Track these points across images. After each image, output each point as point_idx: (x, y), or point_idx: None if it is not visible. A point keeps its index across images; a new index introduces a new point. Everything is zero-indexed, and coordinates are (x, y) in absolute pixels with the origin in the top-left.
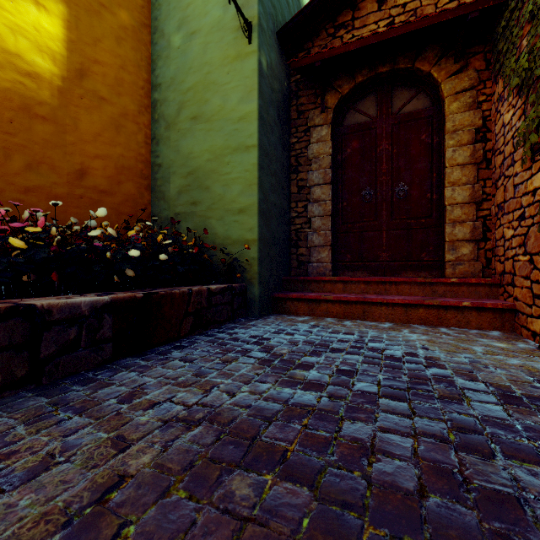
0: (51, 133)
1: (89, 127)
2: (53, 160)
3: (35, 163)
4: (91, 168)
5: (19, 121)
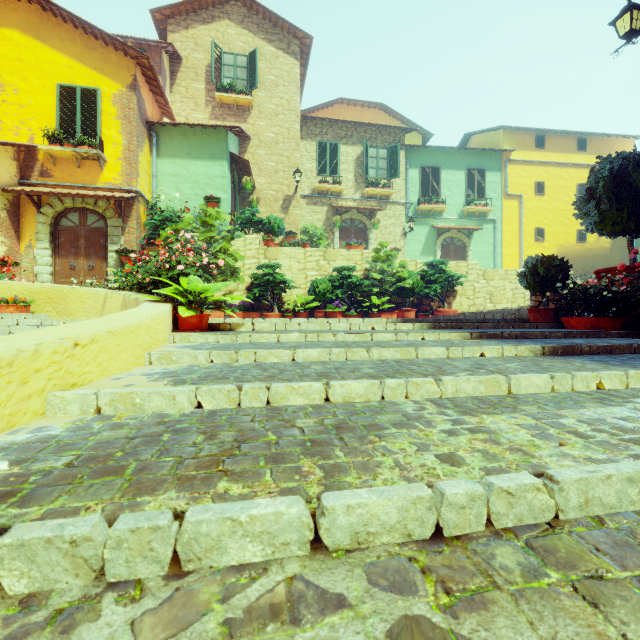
0: (608, 259)
1: (615, 255)
2: (609, 265)
3: (606, 266)
4: (616, 264)
5: (604, 259)
